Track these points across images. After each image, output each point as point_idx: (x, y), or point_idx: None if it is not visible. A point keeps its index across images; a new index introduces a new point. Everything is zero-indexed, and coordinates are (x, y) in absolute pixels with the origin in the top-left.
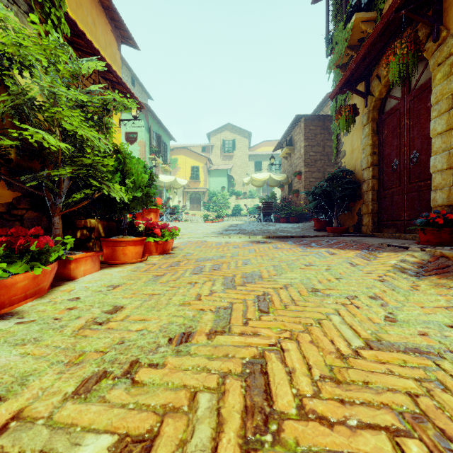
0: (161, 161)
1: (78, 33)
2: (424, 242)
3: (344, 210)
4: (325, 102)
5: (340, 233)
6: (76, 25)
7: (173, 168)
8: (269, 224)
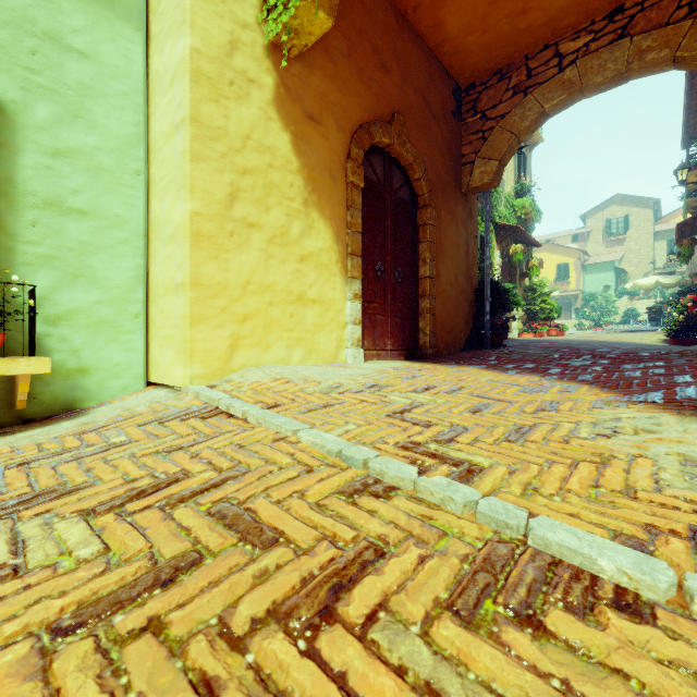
0: None
1: None
2: None
3: None
4: None
5: None
6: None
7: None
8: (648, 328)
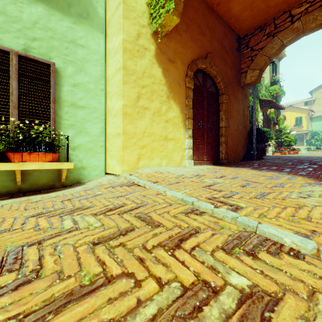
0: None
1: None
2: None
3: None
4: None
5: None
6: None
7: None
8: None
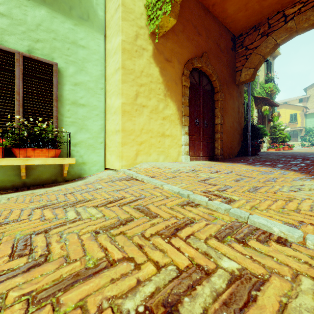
0: None
1: None
2: None
3: None
4: None
5: None
6: None
7: None
8: None
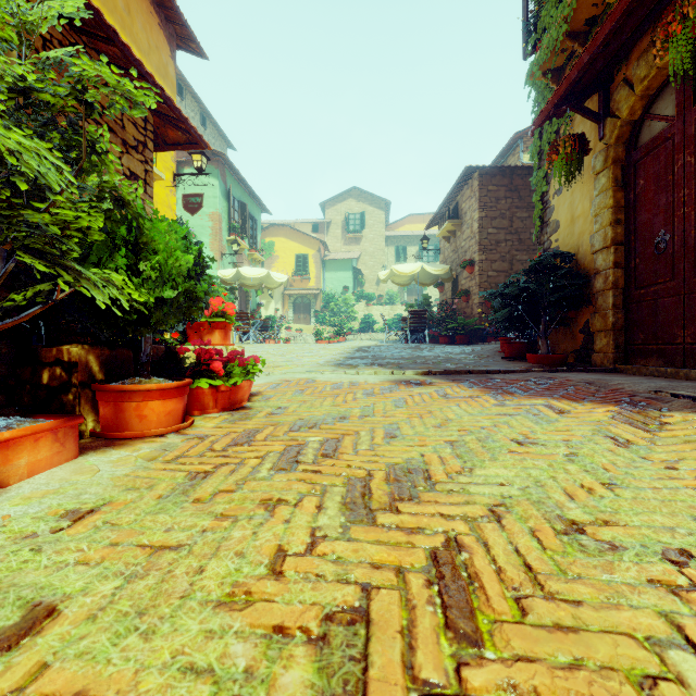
0: (247, 245)
1: None
2: None
3: (557, 324)
4: (510, 148)
5: (554, 365)
6: None
7: (268, 257)
8: (421, 347)
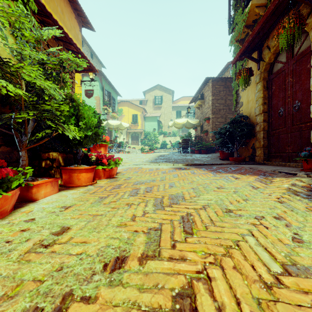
0: (111, 110)
1: (46, 14)
2: (307, 169)
3: (242, 145)
4: (226, 68)
5: (239, 161)
6: (44, 8)
7: (120, 115)
8: (187, 155)
